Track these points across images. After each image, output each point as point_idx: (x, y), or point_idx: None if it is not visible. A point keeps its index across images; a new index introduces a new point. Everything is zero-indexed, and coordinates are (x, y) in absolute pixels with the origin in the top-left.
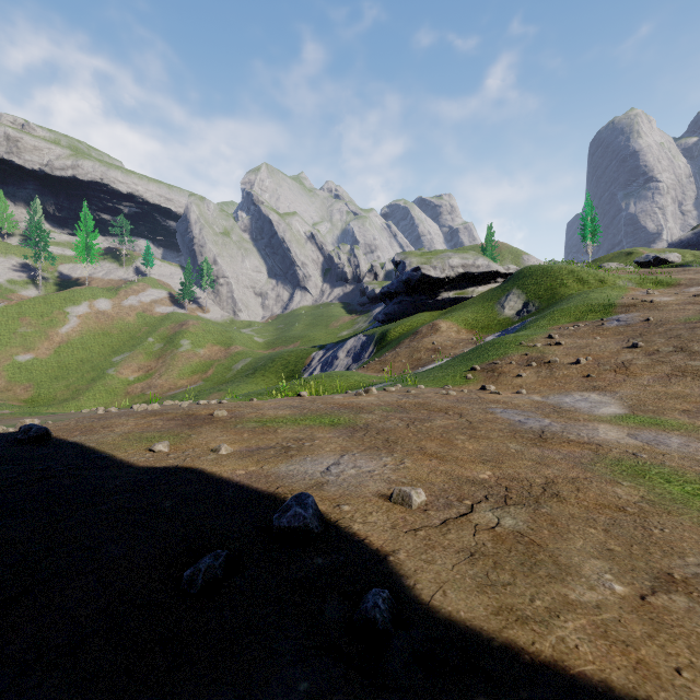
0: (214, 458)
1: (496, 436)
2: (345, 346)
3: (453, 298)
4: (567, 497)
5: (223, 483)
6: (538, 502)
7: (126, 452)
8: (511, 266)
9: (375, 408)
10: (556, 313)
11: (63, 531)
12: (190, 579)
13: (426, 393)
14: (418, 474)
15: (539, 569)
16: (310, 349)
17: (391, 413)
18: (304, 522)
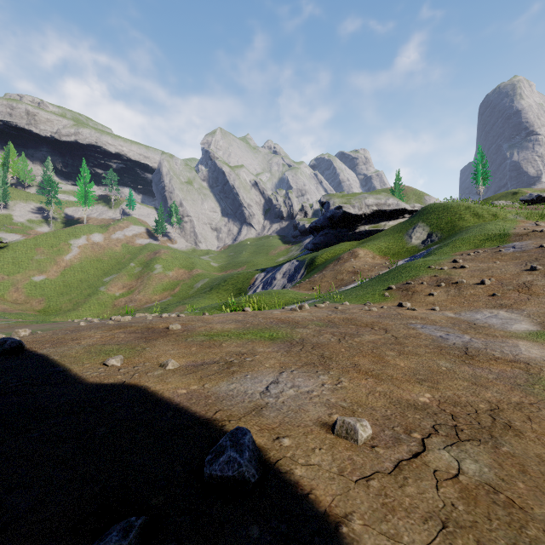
0: (160, 374)
1: (423, 353)
2: (281, 269)
3: (368, 230)
4: (522, 429)
5: (163, 405)
6: (494, 436)
7: (82, 366)
8: (416, 204)
9: (309, 323)
10: (457, 241)
11: None
12: None
13: (351, 309)
14: (357, 395)
15: None
16: (254, 272)
17: (323, 328)
18: (239, 470)
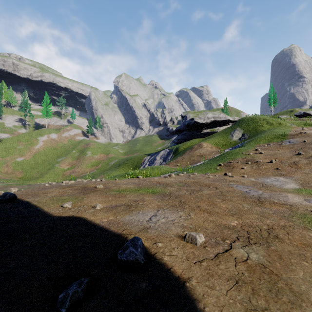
0: (93, 211)
1: (236, 200)
2: (159, 154)
3: (209, 132)
4: (283, 238)
5: (95, 227)
6: (268, 242)
7: (50, 207)
8: (236, 117)
9: (174, 184)
10: (258, 138)
11: (1, 258)
12: (62, 300)
13: (198, 176)
14: (198, 222)
15: (282, 295)
16: (143, 155)
17: (181, 187)
18: (135, 257)
